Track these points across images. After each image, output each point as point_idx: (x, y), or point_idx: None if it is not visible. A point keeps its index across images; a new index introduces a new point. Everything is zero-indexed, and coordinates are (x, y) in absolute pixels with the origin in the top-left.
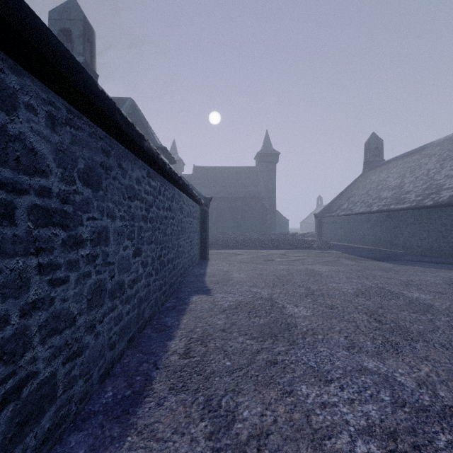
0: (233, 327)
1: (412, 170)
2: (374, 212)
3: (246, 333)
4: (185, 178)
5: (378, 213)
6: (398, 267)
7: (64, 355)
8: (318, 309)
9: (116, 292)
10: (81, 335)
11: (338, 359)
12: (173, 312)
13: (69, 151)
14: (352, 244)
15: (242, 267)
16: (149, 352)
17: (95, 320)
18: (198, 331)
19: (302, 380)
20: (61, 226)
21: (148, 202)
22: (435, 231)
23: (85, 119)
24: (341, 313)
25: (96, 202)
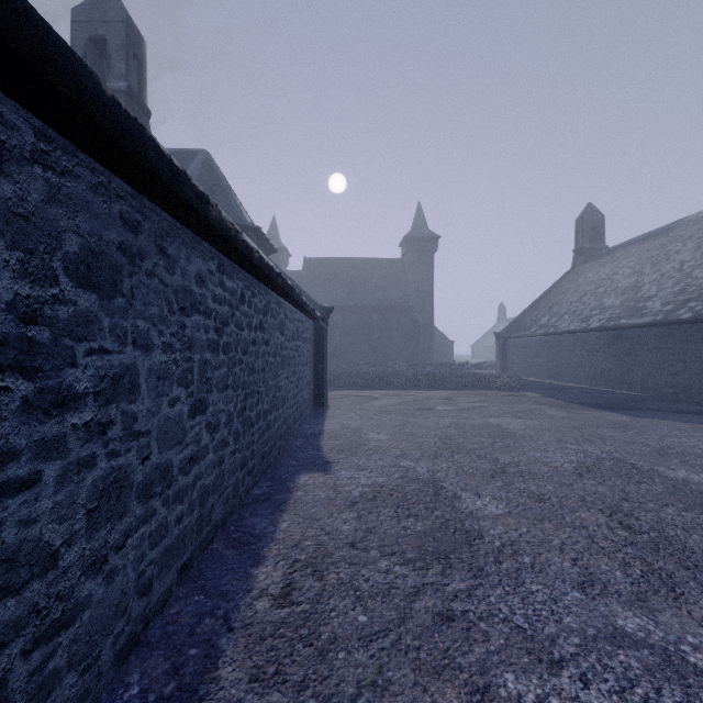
0: (369, 538)
1: (654, 262)
2: (592, 330)
3: (394, 550)
4: (291, 276)
5: (599, 332)
6: (640, 422)
7: (27, 636)
8: (517, 502)
9: (154, 486)
10: (71, 585)
11: (567, 610)
12: (266, 506)
13: (42, 218)
14: (556, 381)
15: (382, 422)
16: (218, 592)
17: (105, 548)
18: (308, 546)
19: (505, 660)
20: (21, 371)
21: (221, 317)
22: (696, 362)
23: (85, 158)
24: (558, 511)
25: (109, 320)
